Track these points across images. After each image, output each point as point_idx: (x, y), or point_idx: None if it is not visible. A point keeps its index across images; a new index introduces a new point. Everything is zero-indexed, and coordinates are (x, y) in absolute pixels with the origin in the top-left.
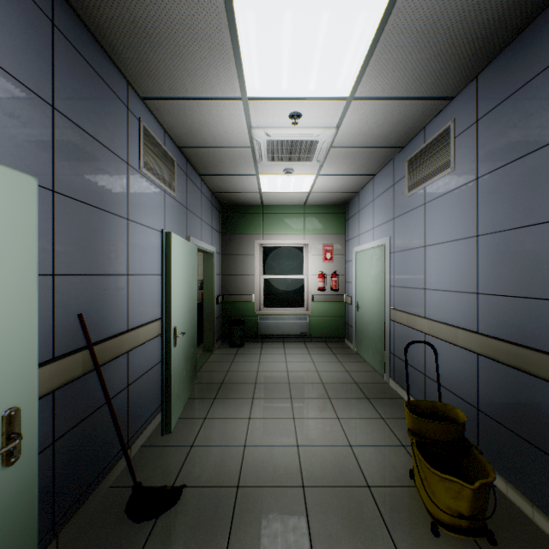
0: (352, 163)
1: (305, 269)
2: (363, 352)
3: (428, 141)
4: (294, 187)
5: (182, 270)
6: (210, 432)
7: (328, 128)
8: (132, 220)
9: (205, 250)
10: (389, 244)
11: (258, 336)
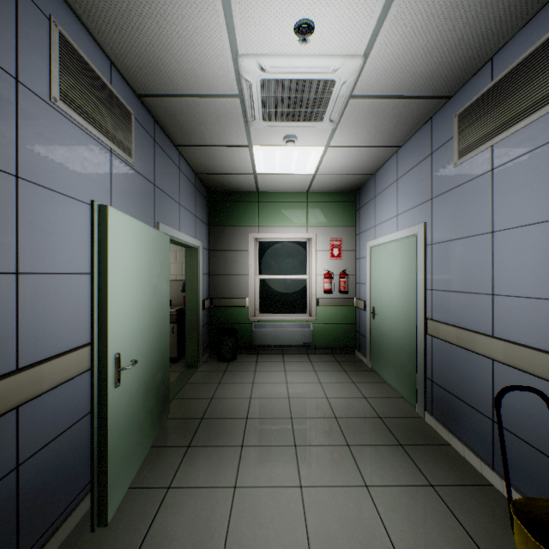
0: (374, 126)
1: (308, 268)
2: (381, 369)
3: (501, 75)
4: (296, 166)
5: (136, 267)
6: (171, 520)
7: (351, 56)
8: (30, 179)
9: (185, 244)
10: (425, 234)
11: (253, 347)
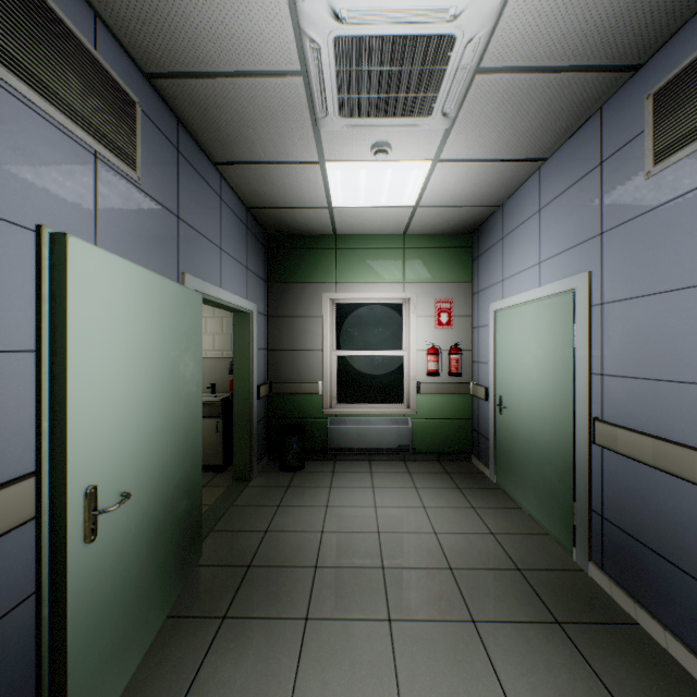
0: (510, 125)
1: (406, 341)
2: (513, 488)
3: None
4: (390, 193)
5: (135, 340)
6: None
7: None
8: None
9: (231, 306)
10: (589, 288)
11: (328, 451)
